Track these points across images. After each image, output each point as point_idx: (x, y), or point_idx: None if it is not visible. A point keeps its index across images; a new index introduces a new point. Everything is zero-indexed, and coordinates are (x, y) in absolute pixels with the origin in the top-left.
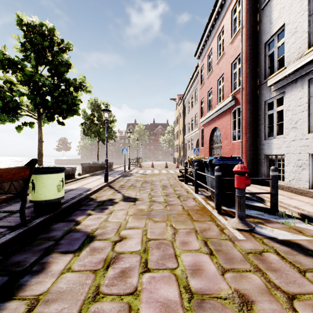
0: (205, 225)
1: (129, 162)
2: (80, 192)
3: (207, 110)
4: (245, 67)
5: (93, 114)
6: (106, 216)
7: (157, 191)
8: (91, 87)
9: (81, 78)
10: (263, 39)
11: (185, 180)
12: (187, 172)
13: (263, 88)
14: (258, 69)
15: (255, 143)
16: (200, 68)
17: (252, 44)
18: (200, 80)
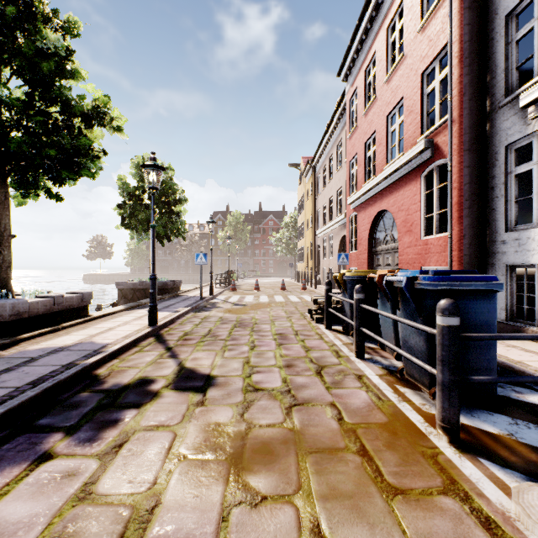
0: (442, 523)
1: (211, 279)
2: (73, 358)
3: (363, 179)
4: (458, 72)
5: (140, 187)
6: (96, 465)
7: (266, 351)
8: (123, 119)
9: (101, 99)
10: (504, 7)
11: (326, 320)
12: (331, 303)
13: (502, 117)
14: (490, 76)
15: (482, 239)
16: (348, 99)
17: (475, 21)
18: (348, 123)
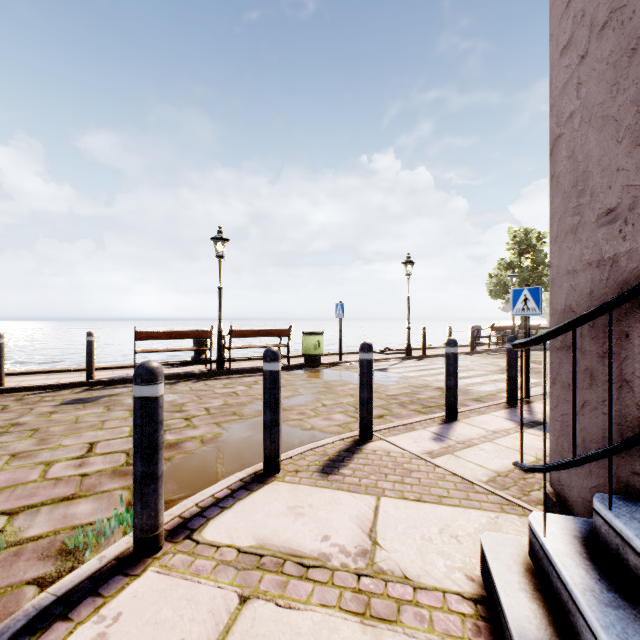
0: None
1: None
2: None
3: None
4: None
5: None
6: None
7: None
8: None
9: None
10: None
11: None
12: None
13: None
14: None
15: None
16: None
17: None
18: None
